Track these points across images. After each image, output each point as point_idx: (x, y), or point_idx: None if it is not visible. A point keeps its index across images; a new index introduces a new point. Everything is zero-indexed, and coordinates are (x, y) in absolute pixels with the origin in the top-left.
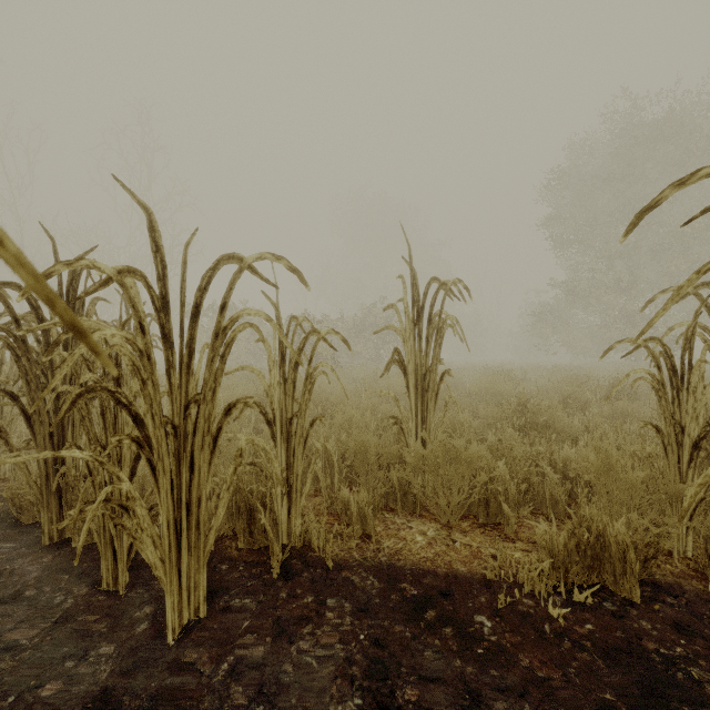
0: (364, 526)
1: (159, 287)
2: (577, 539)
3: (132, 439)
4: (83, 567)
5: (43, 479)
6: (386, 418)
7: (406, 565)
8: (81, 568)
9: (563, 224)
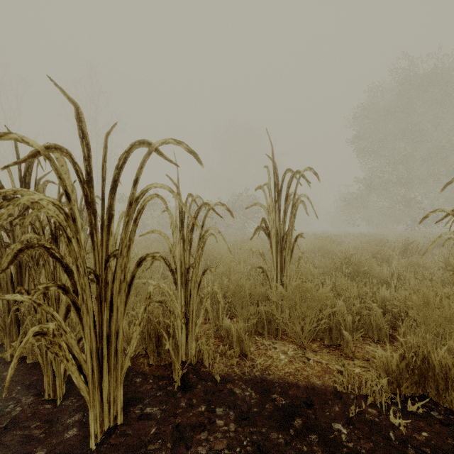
0: (241, 347)
1: (85, 166)
2: (407, 361)
3: (58, 287)
4: (33, 380)
5: (6, 313)
6: (254, 268)
7: (275, 378)
8: (31, 381)
9: (364, 141)
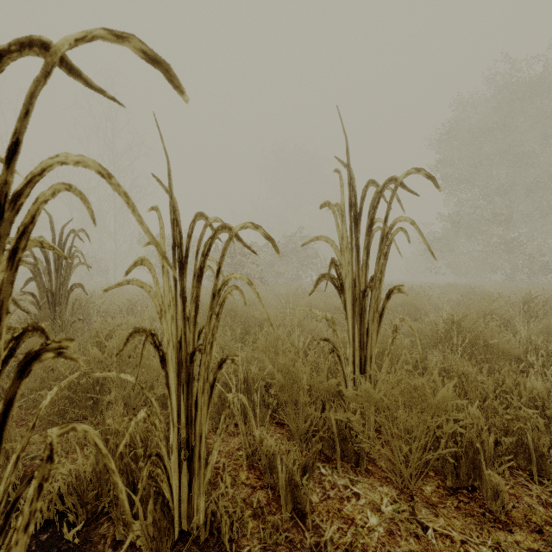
0: (295, 498)
1: None
2: None
3: None
4: None
5: None
6: (316, 340)
7: None
8: None
9: (451, 166)
